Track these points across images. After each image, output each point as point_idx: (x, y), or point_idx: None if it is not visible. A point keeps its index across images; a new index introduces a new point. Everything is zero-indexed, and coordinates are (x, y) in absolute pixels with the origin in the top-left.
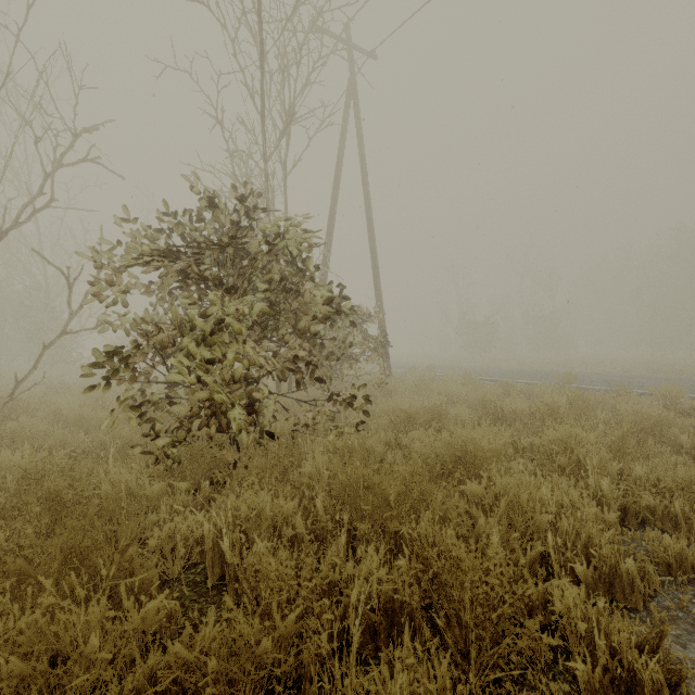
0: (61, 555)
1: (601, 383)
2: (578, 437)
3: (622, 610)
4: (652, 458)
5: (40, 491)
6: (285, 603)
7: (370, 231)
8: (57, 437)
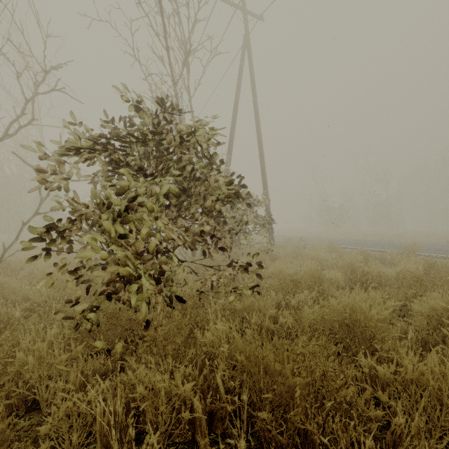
0: None
1: (435, 251)
2: None
3: None
4: None
5: None
6: None
7: (259, 142)
8: (20, 292)
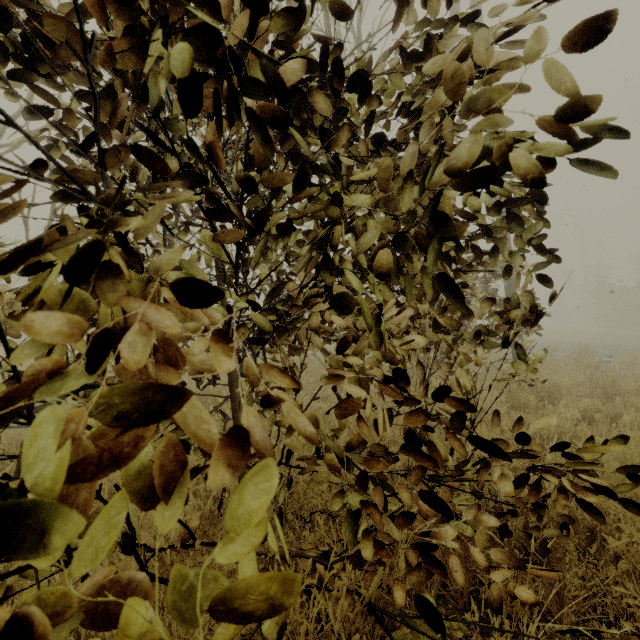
0: None
1: None
2: None
3: None
4: None
5: None
6: None
7: None
8: None
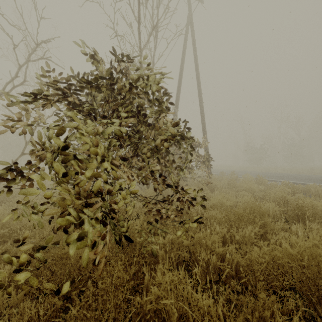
0: None
1: None
2: None
3: None
4: None
5: None
6: None
7: (200, 97)
8: (1, 220)
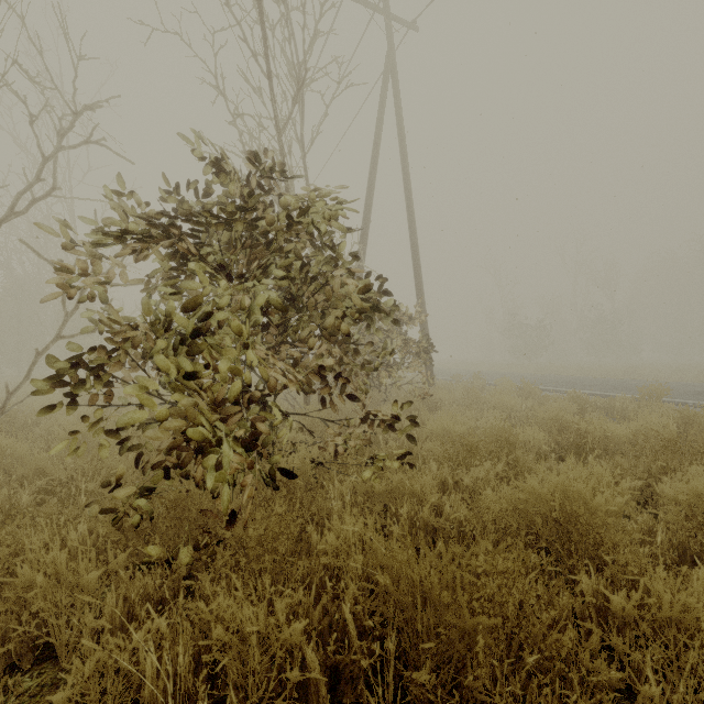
0: None
1: (692, 396)
2: None
3: None
4: None
5: None
6: None
7: (411, 223)
8: (32, 463)
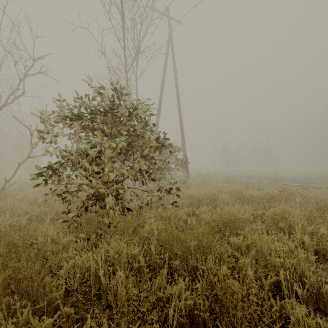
0: (3, 285)
1: (293, 182)
2: (289, 211)
3: (324, 315)
4: (325, 222)
5: (4, 241)
6: (131, 312)
7: (179, 108)
8: (23, 209)
